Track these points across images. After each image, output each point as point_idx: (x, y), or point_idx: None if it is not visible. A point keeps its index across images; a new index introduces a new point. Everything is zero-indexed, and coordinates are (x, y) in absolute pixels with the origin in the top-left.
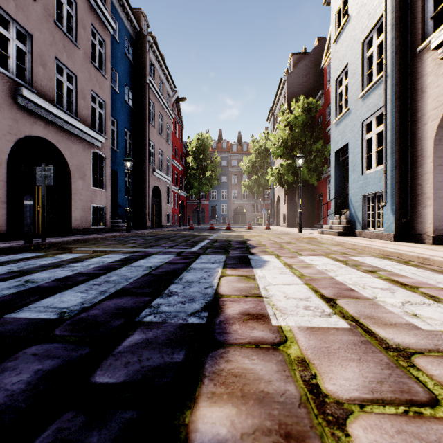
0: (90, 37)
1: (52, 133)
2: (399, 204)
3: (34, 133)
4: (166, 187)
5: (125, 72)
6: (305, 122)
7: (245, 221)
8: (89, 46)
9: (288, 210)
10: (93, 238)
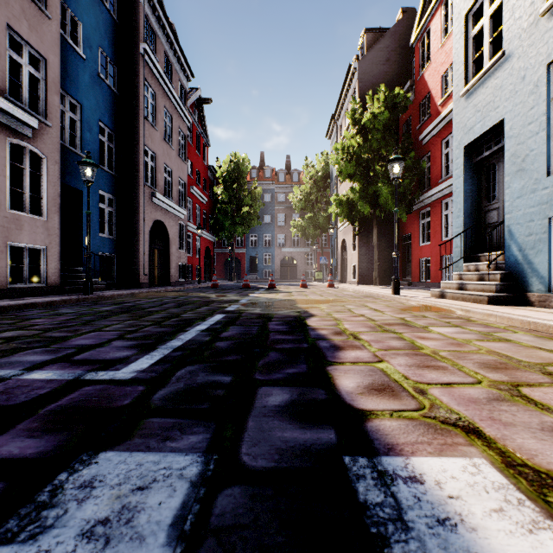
0: None
1: None
2: None
3: None
4: (178, 225)
5: (100, 28)
6: (388, 125)
7: (295, 275)
8: None
9: (360, 260)
10: None
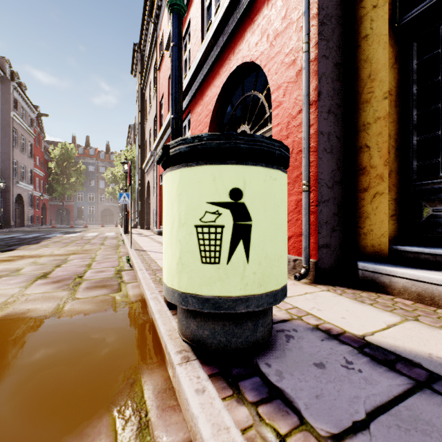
0: None
1: None
2: (142, 216)
3: None
4: (28, 194)
5: None
6: None
7: (113, 221)
8: None
9: (134, 214)
10: None
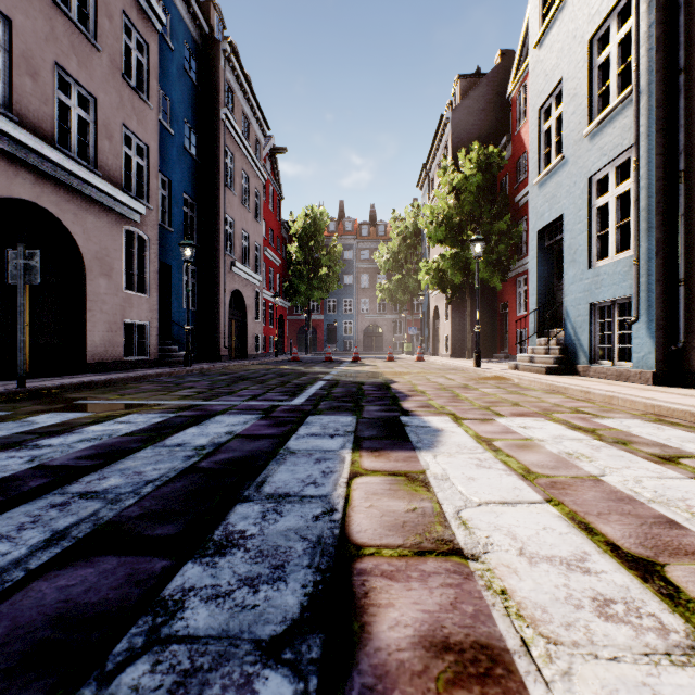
0: (121, 33)
1: (49, 196)
2: (663, 319)
3: (15, 194)
4: (254, 293)
5: (184, 100)
6: (481, 185)
7: (381, 347)
8: (119, 48)
9: (453, 330)
10: (121, 379)
